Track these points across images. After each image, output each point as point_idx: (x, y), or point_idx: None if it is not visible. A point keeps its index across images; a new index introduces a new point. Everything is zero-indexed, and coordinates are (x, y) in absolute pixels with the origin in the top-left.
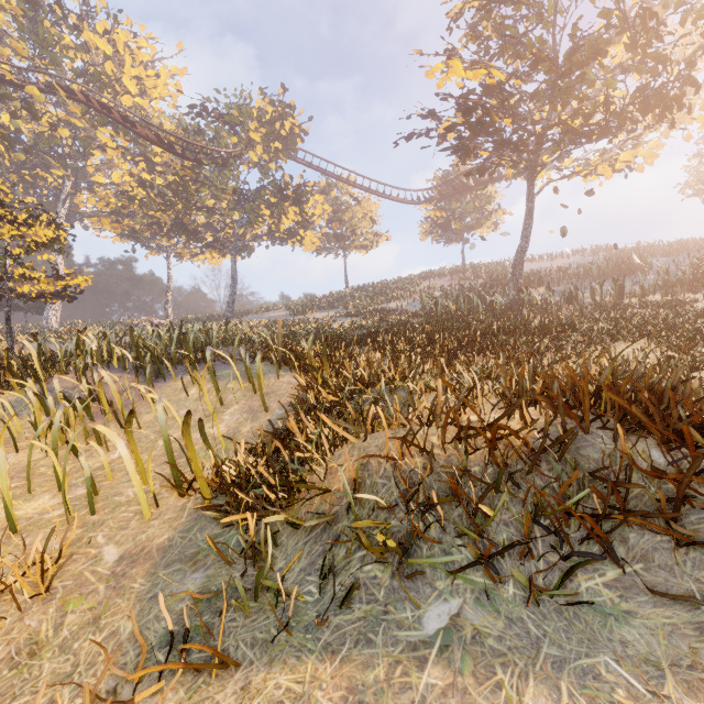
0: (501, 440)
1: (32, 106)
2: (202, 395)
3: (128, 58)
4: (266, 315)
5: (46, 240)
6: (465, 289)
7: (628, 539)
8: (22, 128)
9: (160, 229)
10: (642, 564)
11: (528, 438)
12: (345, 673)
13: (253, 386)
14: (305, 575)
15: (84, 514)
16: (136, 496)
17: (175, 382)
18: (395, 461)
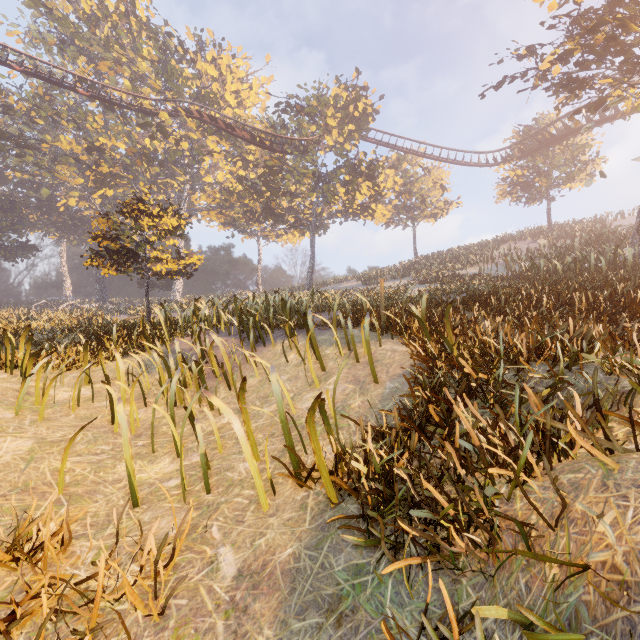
0: None
1: (163, 128)
2: (301, 361)
3: (229, 77)
4: (340, 285)
5: (172, 228)
6: (560, 249)
7: None
8: (158, 148)
9: (252, 216)
10: None
11: None
12: None
13: (355, 353)
14: None
15: (198, 489)
16: (249, 475)
17: (274, 346)
18: None
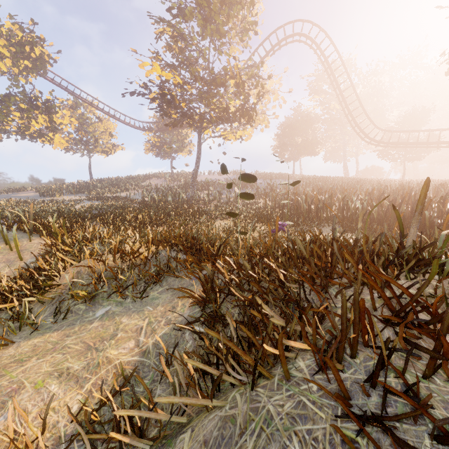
0: (139, 257)
1: None
2: None
3: None
4: (16, 194)
5: None
6: (170, 188)
7: (168, 280)
8: None
9: None
10: (168, 286)
11: (149, 255)
12: (63, 333)
13: (9, 246)
14: (47, 317)
15: None
16: None
17: None
18: (93, 268)
